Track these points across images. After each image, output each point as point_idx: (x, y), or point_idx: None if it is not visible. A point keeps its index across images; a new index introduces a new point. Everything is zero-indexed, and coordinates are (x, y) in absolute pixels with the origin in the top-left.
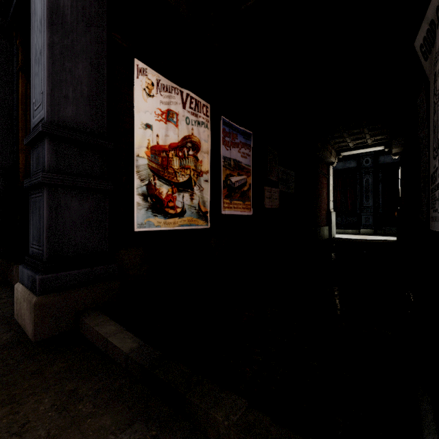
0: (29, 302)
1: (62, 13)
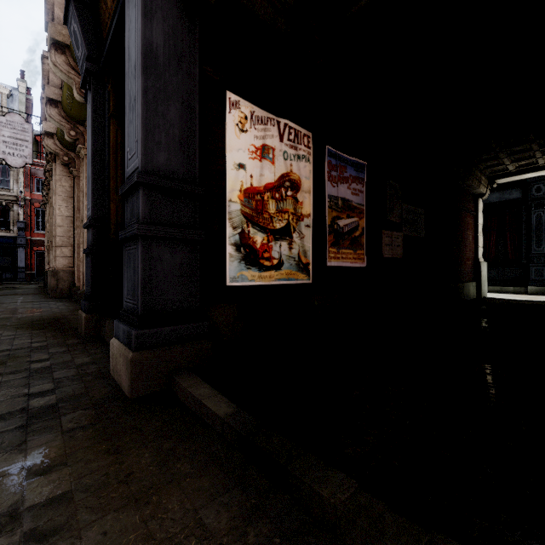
0: (125, 358)
1: (155, 55)
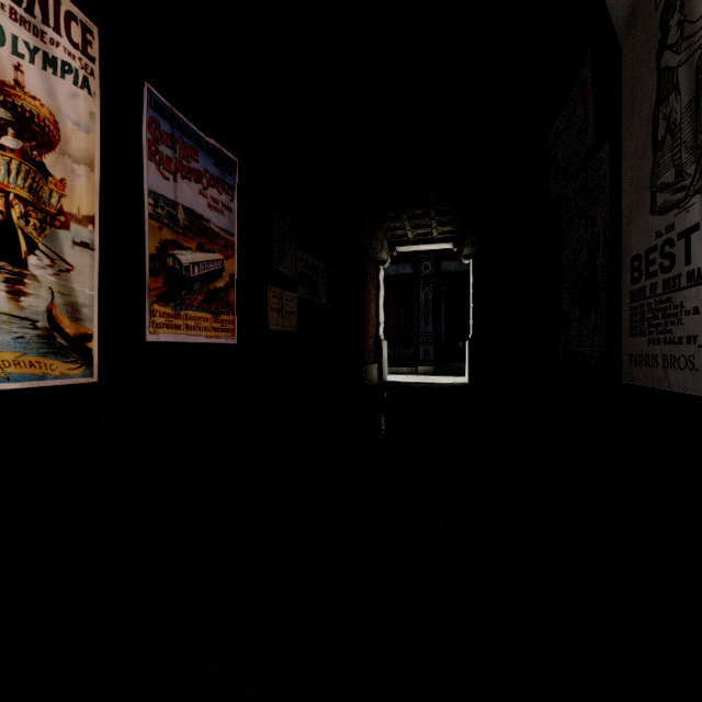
0: None
1: None
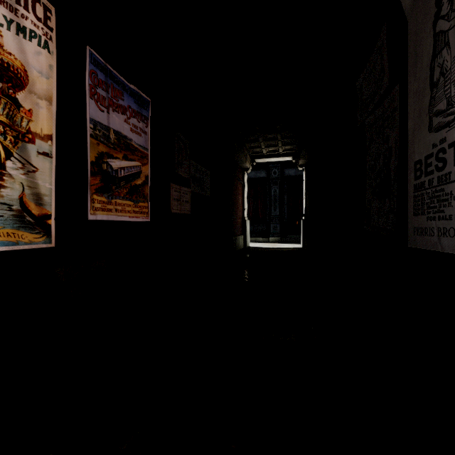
0: None
1: None
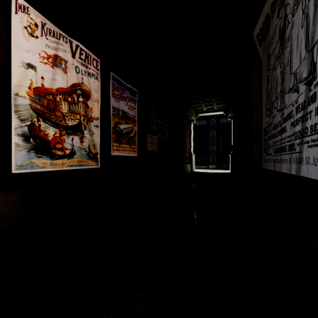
0: None
1: None
